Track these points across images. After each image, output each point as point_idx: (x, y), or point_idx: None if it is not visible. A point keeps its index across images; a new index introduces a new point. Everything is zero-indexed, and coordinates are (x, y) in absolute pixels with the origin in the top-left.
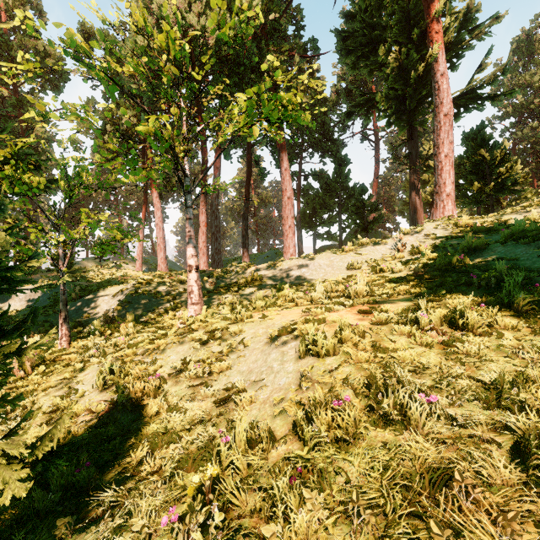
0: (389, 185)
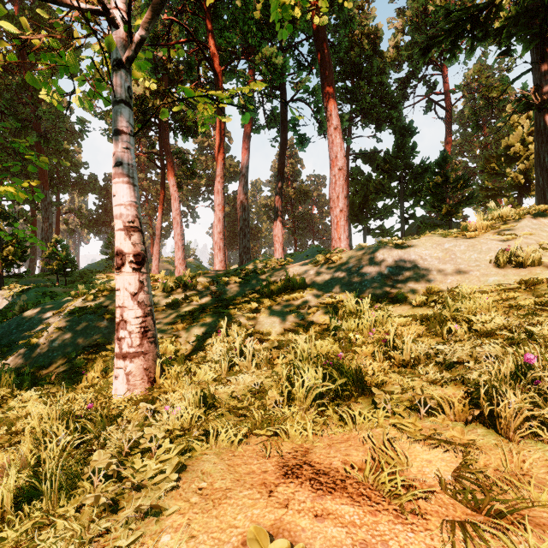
0: None
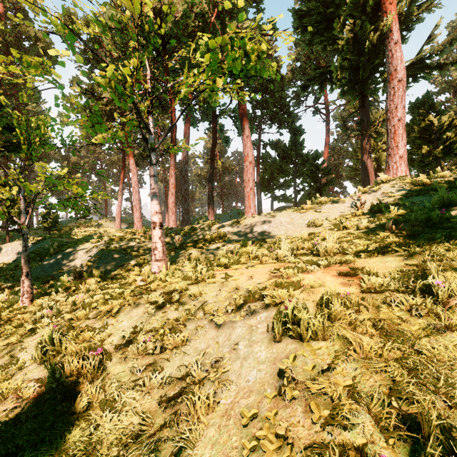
0: (337, 154)
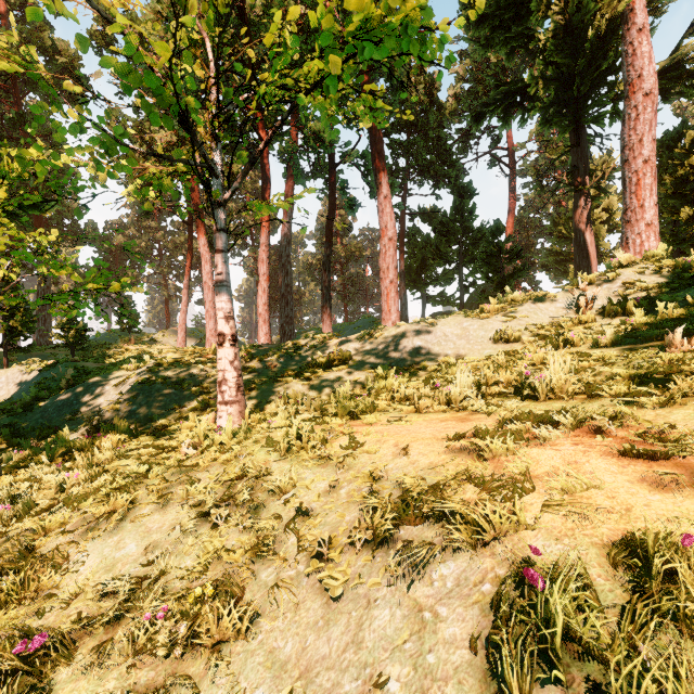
0: (525, 229)
